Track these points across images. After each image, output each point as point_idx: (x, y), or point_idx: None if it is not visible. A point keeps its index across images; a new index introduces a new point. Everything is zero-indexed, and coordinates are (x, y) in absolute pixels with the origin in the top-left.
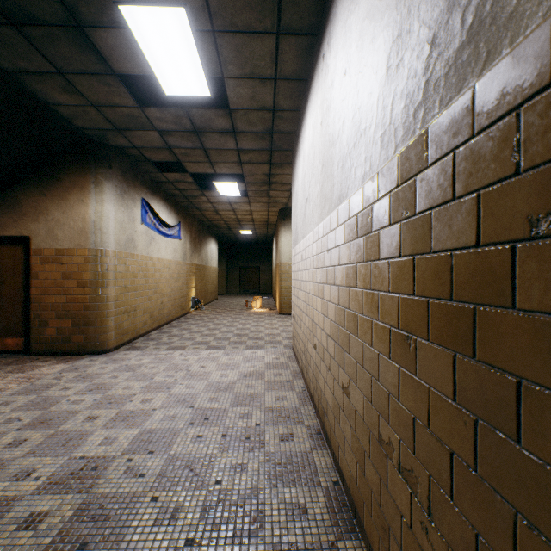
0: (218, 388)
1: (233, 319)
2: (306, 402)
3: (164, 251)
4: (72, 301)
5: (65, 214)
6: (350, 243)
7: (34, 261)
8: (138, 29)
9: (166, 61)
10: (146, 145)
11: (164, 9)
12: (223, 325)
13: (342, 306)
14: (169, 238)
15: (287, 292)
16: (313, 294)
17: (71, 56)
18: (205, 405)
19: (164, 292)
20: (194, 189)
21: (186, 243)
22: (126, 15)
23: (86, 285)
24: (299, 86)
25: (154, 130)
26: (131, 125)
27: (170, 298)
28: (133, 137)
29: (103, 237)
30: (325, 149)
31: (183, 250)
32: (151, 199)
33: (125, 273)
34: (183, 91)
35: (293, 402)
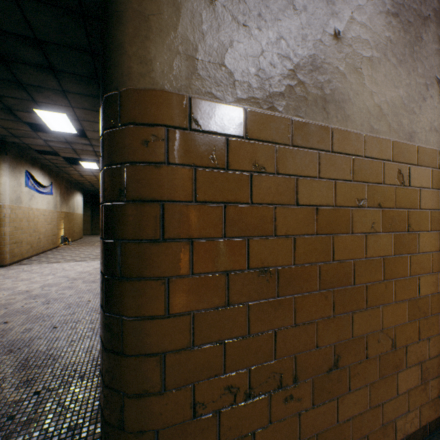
0: (81, 272)
1: (94, 249)
2: None
3: (41, 204)
4: None
5: None
6: None
7: None
8: (41, 114)
9: (54, 122)
10: (33, 143)
11: (56, 113)
12: (86, 251)
13: None
14: (44, 195)
15: None
16: None
17: (0, 114)
18: (75, 276)
19: (41, 231)
20: (64, 164)
21: (57, 197)
22: (36, 111)
23: None
24: None
25: (41, 139)
26: (26, 136)
27: (45, 235)
28: (25, 140)
29: (2, 196)
30: None
31: (55, 202)
32: (32, 170)
33: (15, 218)
34: (62, 130)
35: None
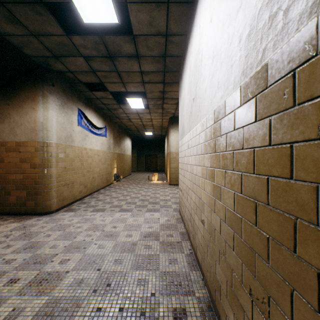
0: (122, 249)
1: (140, 188)
2: (193, 266)
3: (95, 144)
4: (27, 178)
5: (22, 118)
6: (272, 117)
7: (1, 150)
8: None
9: None
10: (77, 70)
11: None
12: (133, 192)
13: (249, 196)
14: (98, 136)
15: (175, 170)
16: (201, 176)
17: None
18: (110, 267)
19: (95, 170)
20: (114, 104)
21: (110, 139)
22: None
23: (36, 167)
24: (186, 9)
25: (81, 56)
26: (64, 52)
27: (99, 174)
28: (67, 63)
29: (48, 133)
30: (218, 38)
31: (108, 144)
32: (85, 109)
33: (65, 158)
34: (97, 18)
35: (183, 266)
